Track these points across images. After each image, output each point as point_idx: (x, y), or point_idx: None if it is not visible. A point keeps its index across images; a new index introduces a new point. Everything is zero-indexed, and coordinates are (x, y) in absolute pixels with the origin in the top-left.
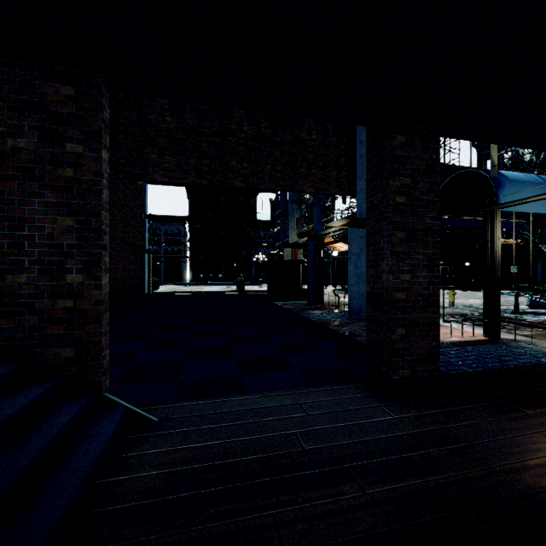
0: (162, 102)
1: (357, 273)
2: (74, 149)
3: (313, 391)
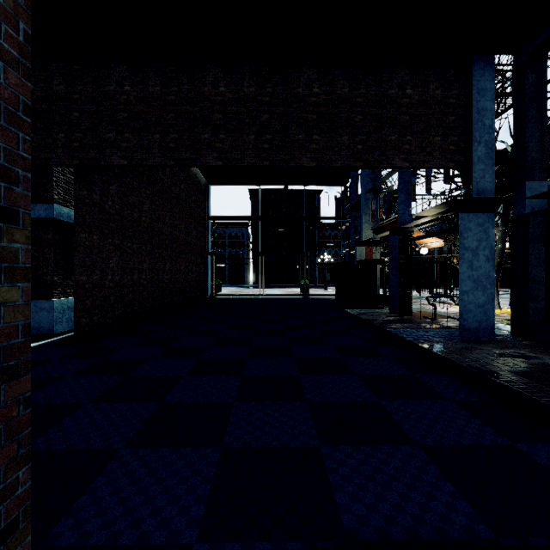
0: (215, 71)
1: (473, 276)
2: None
3: None
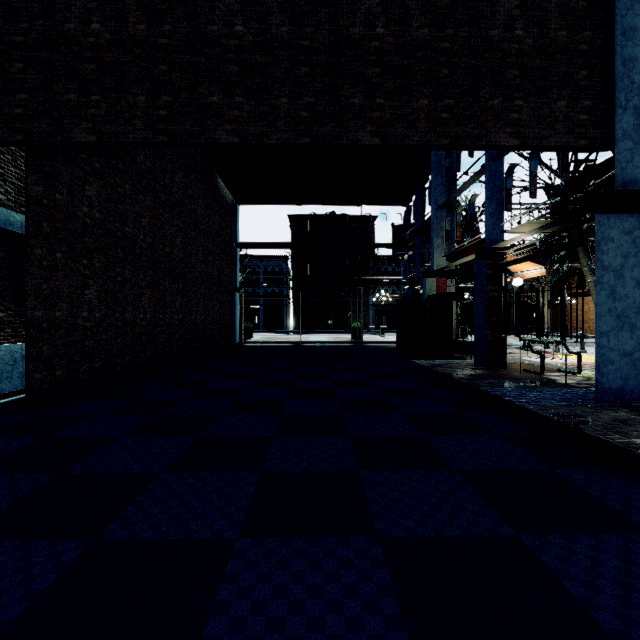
0: (229, 1)
1: (616, 309)
2: None
3: None
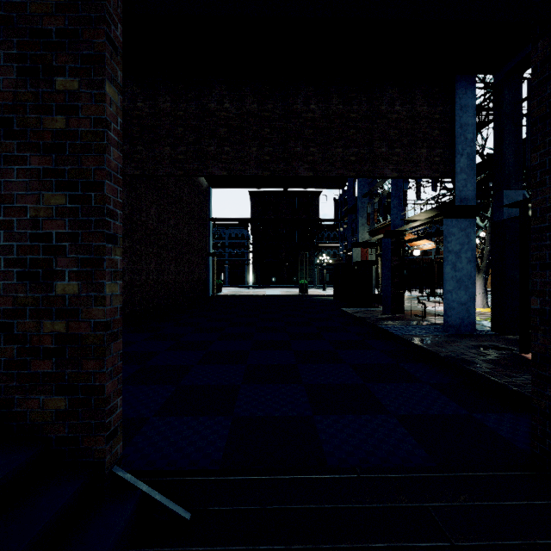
0: (221, 88)
1: (456, 276)
2: (66, 85)
3: (442, 476)
